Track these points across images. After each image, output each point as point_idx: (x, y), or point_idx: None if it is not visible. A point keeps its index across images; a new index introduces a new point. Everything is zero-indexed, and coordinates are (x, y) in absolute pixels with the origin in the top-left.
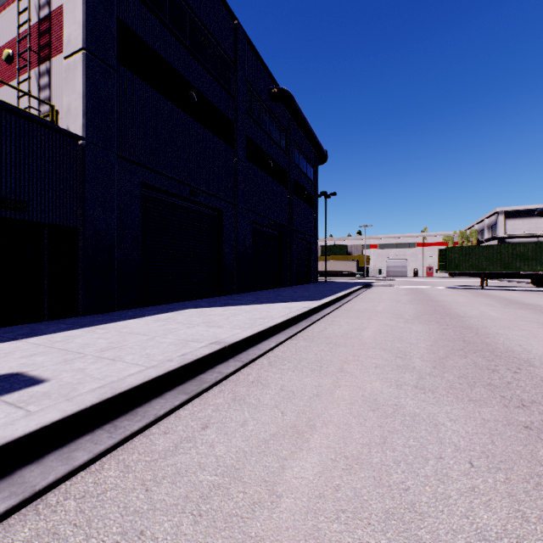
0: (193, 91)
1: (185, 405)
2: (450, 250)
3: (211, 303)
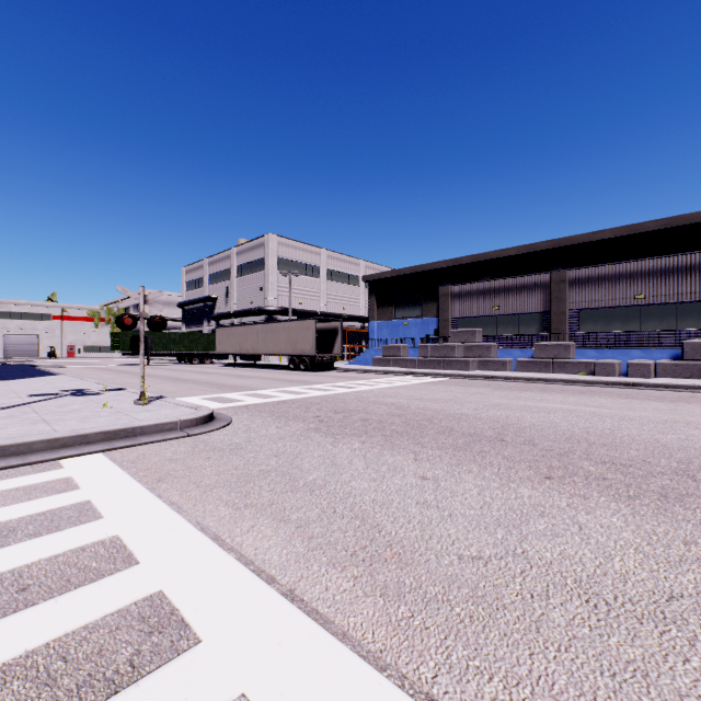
0: None
1: None
2: (125, 334)
3: None
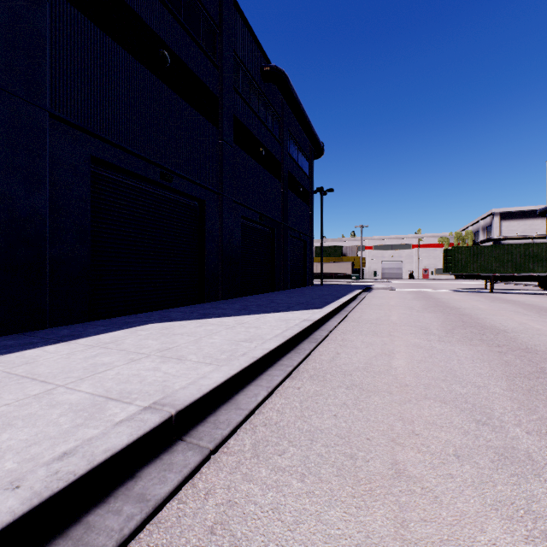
0: (165, 50)
1: None
2: (456, 251)
3: (186, 313)
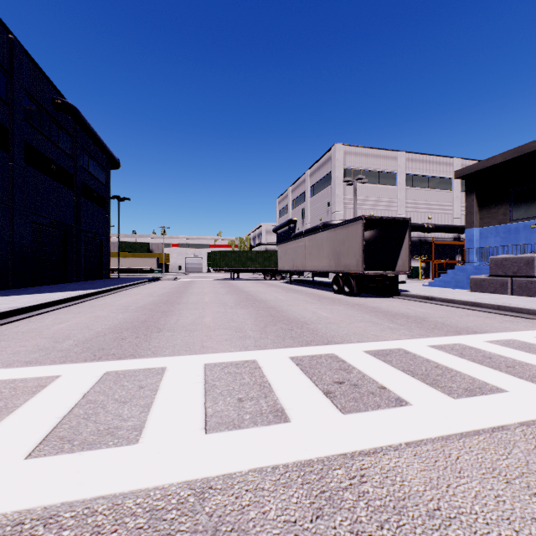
0: None
1: (2, 325)
2: (214, 253)
3: None
